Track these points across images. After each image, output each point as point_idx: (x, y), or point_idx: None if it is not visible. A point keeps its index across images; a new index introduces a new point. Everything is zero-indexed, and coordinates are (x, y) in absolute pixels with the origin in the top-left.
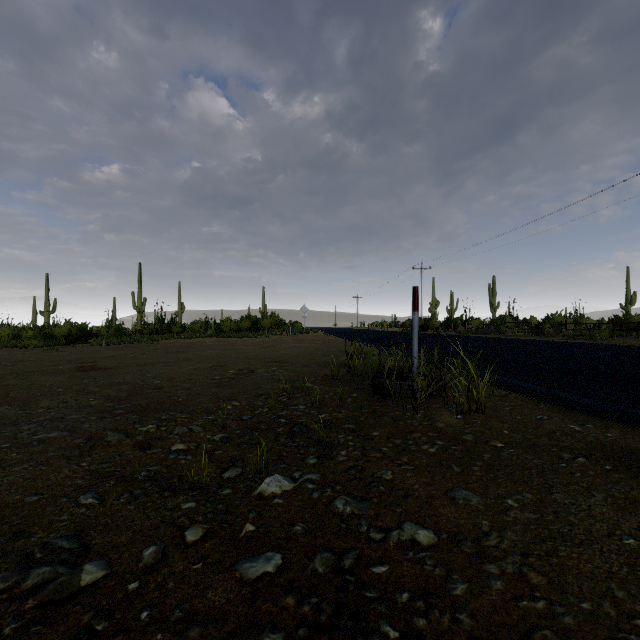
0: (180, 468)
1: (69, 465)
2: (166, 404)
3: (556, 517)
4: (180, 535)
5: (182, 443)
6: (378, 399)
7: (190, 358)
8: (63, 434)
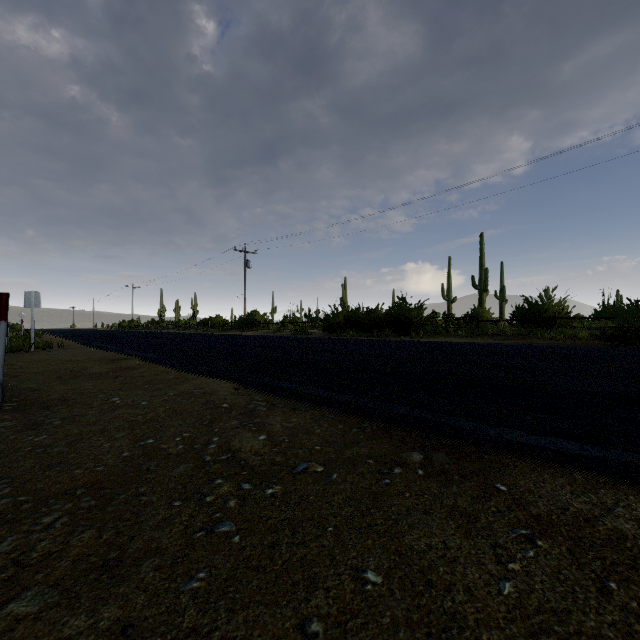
0: None
1: None
2: None
3: None
4: None
5: None
6: None
7: None
8: None
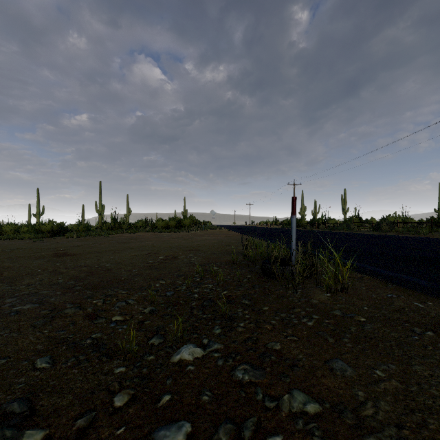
0: (117, 336)
1: (34, 332)
2: (112, 282)
3: (420, 388)
4: (110, 400)
5: (120, 315)
6: (266, 280)
7: (133, 247)
8: (34, 306)
